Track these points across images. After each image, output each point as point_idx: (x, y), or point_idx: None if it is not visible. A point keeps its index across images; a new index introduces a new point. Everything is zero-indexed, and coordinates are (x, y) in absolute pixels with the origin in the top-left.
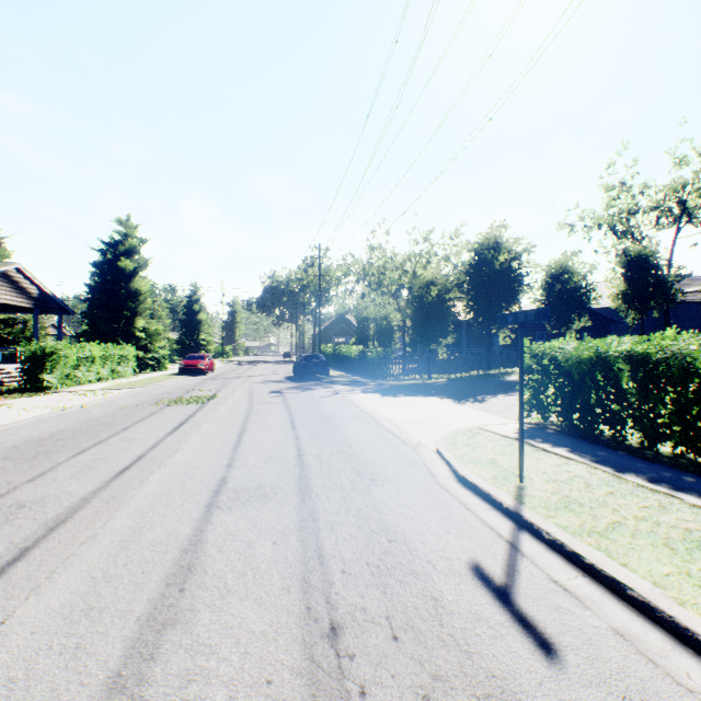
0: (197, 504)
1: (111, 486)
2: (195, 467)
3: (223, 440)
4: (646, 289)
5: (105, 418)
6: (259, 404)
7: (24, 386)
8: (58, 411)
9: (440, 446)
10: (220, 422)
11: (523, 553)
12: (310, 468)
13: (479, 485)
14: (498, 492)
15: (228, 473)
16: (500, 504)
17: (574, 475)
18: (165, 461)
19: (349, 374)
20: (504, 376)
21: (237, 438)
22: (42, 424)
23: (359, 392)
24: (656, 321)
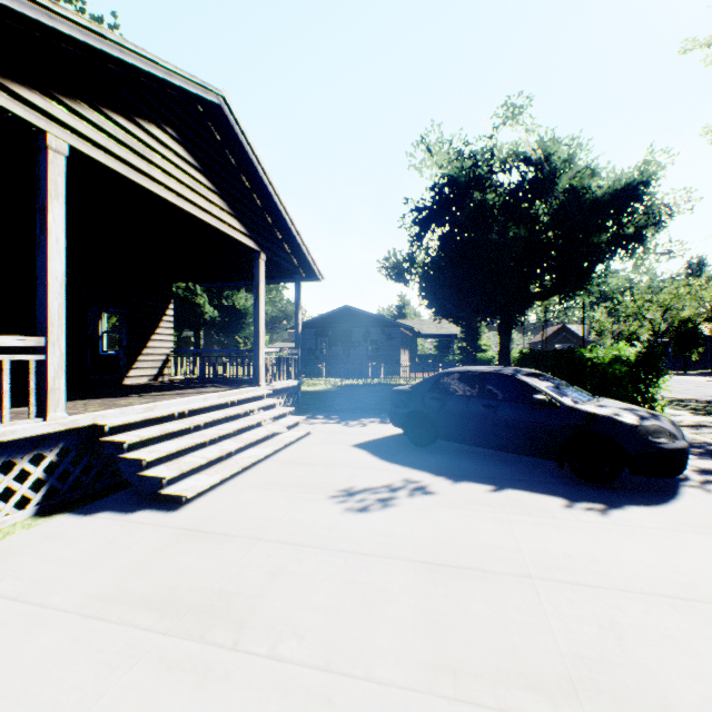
0: None
1: None
2: None
3: None
4: None
5: None
6: None
7: None
8: None
9: (707, 380)
10: None
11: None
12: (671, 381)
13: None
14: None
15: None
16: None
17: None
18: None
19: None
20: None
21: None
22: None
23: None
24: None
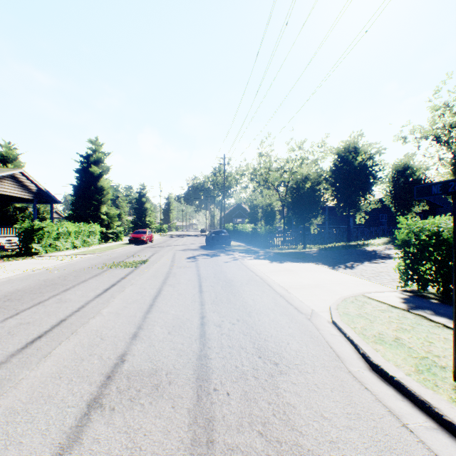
0: (79, 399)
1: (8, 363)
2: (102, 337)
3: (139, 304)
4: None
5: (58, 279)
6: (177, 268)
7: (20, 252)
8: (29, 272)
9: (336, 318)
10: (143, 284)
11: None
12: (211, 342)
13: (406, 385)
14: (440, 401)
15: (129, 347)
16: (451, 425)
17: None
18: (79, 328)
19: (245, 244)
20: (362, 246)
21: (151, 302)
22: (8, 284)
23: (253, 259)
24: None
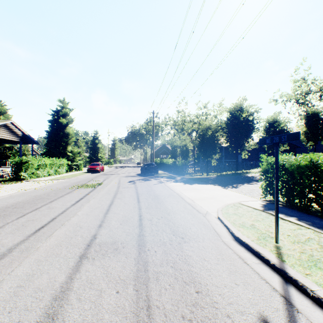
0: (74, 255)
1: (28, 240)
2: (80, 226)
3: (100, 209)
4: (317, 130)
5: (44, 195)
6: (122, 188)
7: (12, 178)
8: (22, 191)
9: (220, 215)
10: (101, 198)
11: (297, 309)
12: (145, 228)
13: (250, 245)
14: (264, 251)
15: (98, 231)
16: (267, 260)
17: (308, 238)
18: (65, 222)
19: (168, 172)
20: (245, 174)
21: (107, 208)
22: (11, 198)
23: (173, 182)
24: (319, 147)
